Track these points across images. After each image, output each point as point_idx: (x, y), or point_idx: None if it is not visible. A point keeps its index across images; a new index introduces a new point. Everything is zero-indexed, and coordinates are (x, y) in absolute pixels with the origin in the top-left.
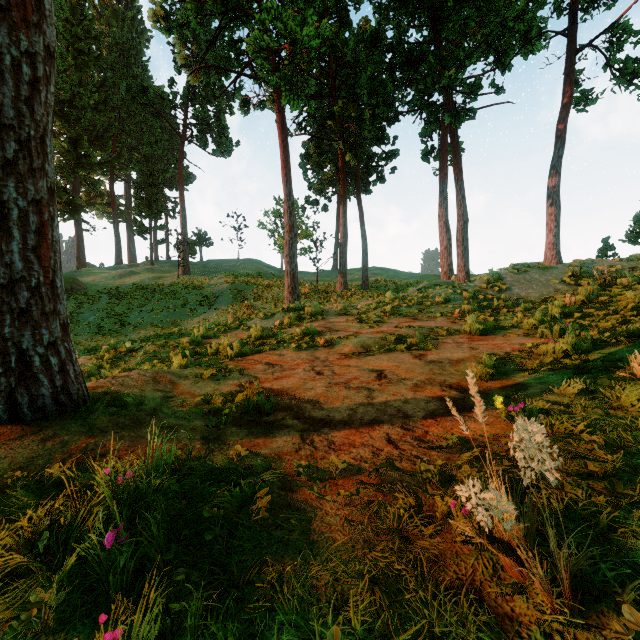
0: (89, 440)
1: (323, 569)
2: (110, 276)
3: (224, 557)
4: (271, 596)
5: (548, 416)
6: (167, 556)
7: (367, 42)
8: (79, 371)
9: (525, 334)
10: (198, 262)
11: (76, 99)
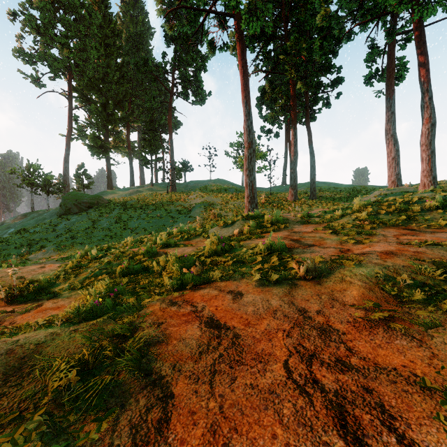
0: None
1: None
2: (123, 194)
3: None
4: None
5: None
6: None
7: None
8: None
9: None
10: (183, 183)
11: (105, 77)
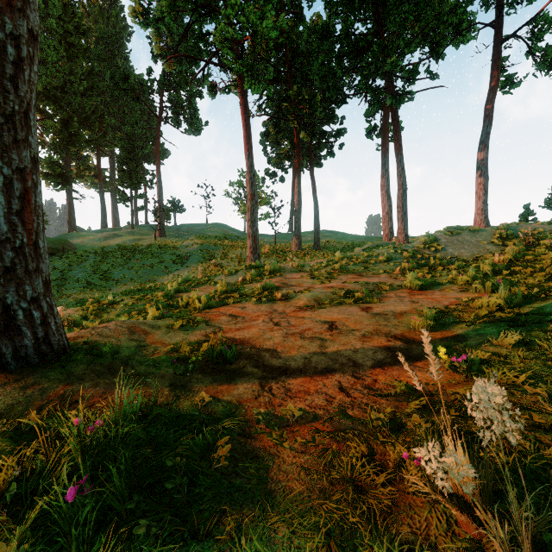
0: (67, 387)
1: (280, 521)
2: (96, 238)
3: (185, 507)
4: (229, 550)
5: (489, 367)
6: (129, 507)
7: (319, 34)
8: (60, 323)
9: (460, 289)
10: (172, 226)
11: (67, 86)
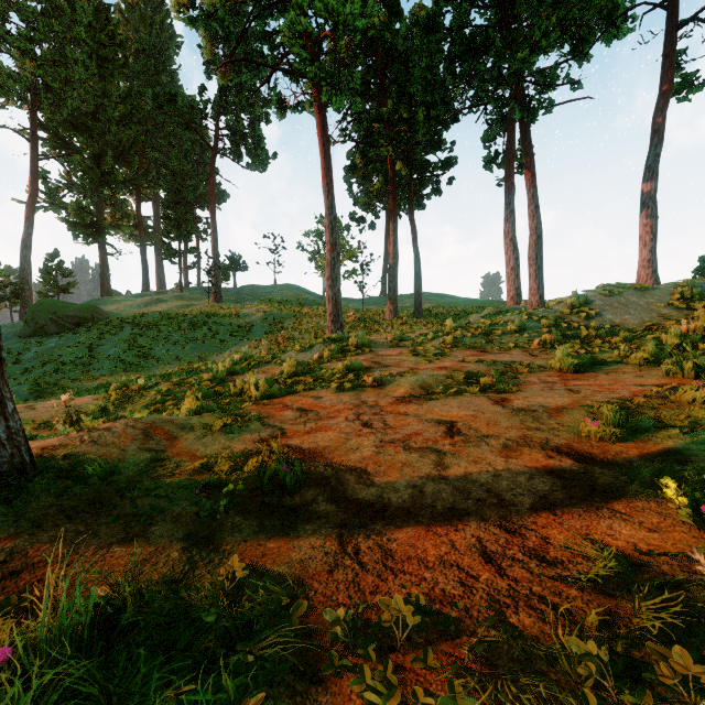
0: (4, 543)
1: None
2: (135, 304)
3: None
4: None
5: None
6: None
7: (422, 26)
8: (18, 428)
9: (637, 371)
10: (231, 288)
11: (100, 111)
